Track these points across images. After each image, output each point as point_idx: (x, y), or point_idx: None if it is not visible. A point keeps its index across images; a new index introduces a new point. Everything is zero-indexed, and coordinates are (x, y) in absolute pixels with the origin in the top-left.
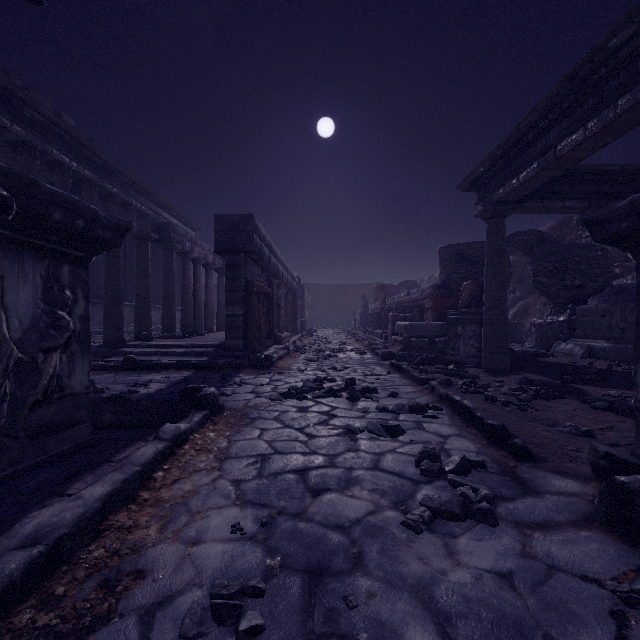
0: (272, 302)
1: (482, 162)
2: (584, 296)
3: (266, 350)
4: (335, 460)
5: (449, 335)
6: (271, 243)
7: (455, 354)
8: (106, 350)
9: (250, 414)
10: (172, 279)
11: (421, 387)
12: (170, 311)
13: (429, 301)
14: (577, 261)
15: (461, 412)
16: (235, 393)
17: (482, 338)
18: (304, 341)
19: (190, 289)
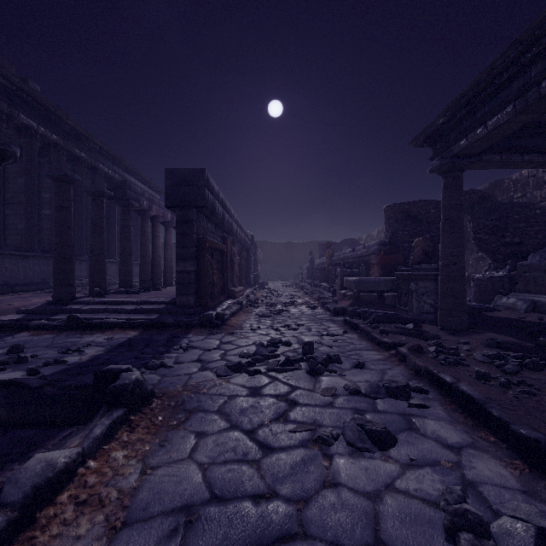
0: (226, 258)
1: (442, 112)
2: (523, 252)
3: (219, 305)
4: (306, 514)
5: (400, 291)
6: (225, 201)
7: (408, 310)
8: (54, 307)
9: (187, 403)
10: (129, 236)
11: (387, 353)
12: (127, 267)
13: (375, 257)
14: (517, 219)
15: (458, 400)
16: (178, 362)
17: (438, 295)
18: (257, 294)
19: (148, 245)
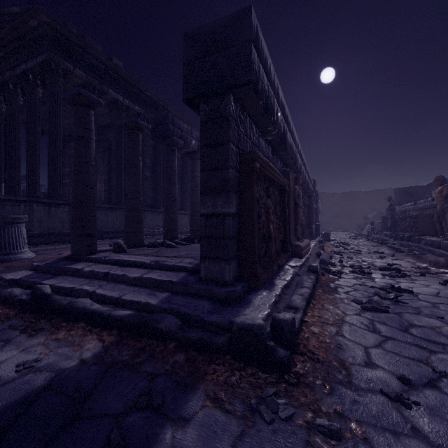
0: (287, 200)
1: None
2: None
3: (279, 273)
4: None
5: None
6: (286, 111)
7: None
8: (59, 265)
9: None
10: (173, 178)
11: None
12: (170, 214)
13: None
14: None
15: None
16: None
17: None
18: (324, 248)
19: (198, 191)
